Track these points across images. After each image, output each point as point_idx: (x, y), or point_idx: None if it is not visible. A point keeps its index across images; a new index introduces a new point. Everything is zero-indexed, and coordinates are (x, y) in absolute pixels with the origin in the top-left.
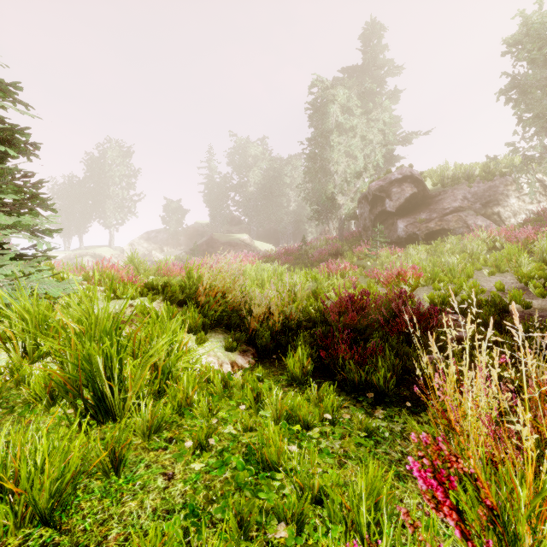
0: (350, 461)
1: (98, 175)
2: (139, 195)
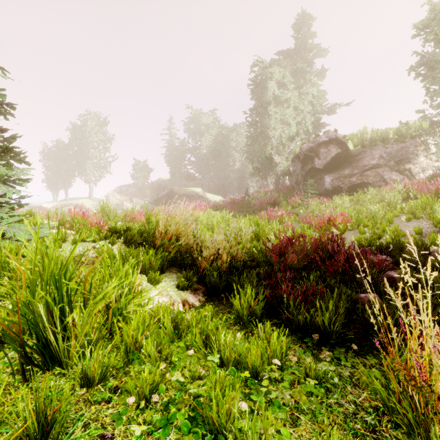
0: (303, 416)
1: (80, 140)
2: (113, 156)
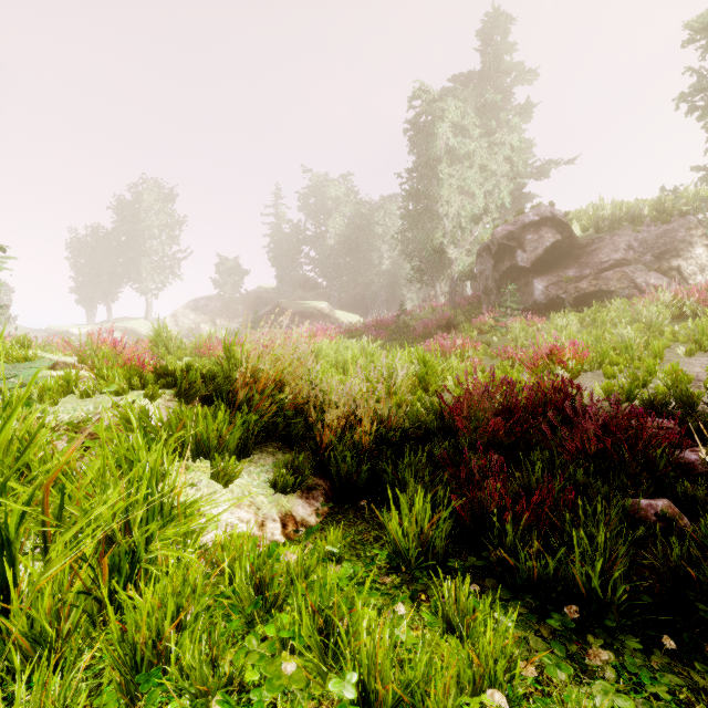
0: None
1: (131, 225)
2: (185, 251)
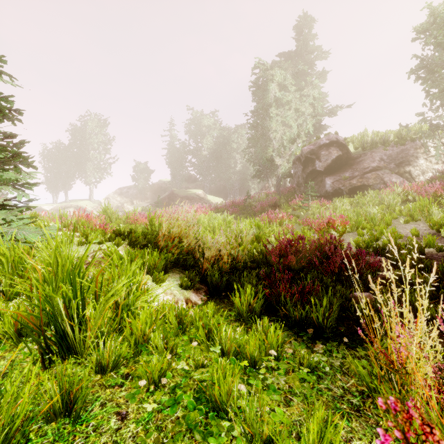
0: (296, 398)
1: (80, 142)
2: (114, 158)
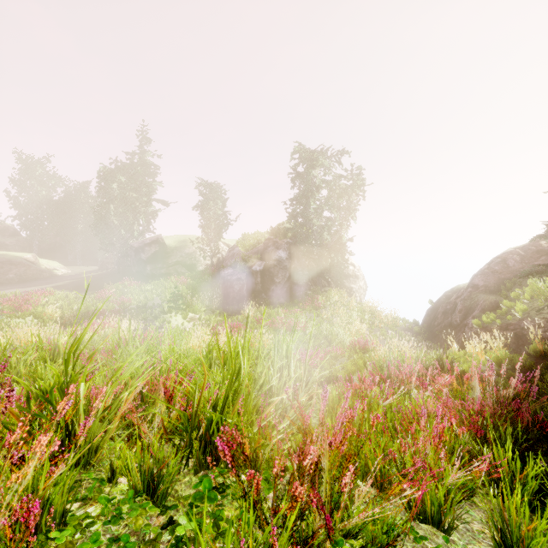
0: None
1: None
2: None
